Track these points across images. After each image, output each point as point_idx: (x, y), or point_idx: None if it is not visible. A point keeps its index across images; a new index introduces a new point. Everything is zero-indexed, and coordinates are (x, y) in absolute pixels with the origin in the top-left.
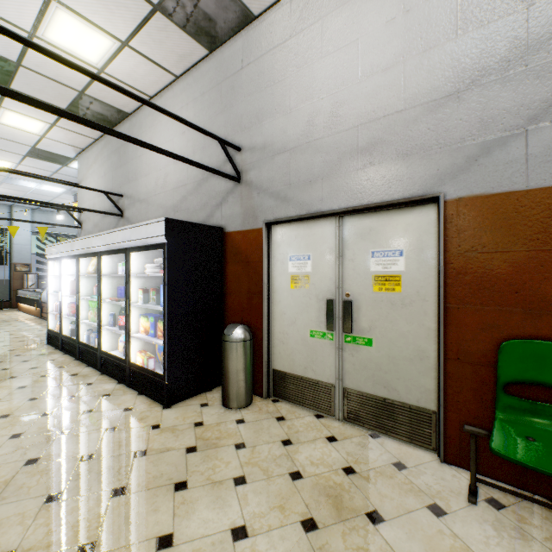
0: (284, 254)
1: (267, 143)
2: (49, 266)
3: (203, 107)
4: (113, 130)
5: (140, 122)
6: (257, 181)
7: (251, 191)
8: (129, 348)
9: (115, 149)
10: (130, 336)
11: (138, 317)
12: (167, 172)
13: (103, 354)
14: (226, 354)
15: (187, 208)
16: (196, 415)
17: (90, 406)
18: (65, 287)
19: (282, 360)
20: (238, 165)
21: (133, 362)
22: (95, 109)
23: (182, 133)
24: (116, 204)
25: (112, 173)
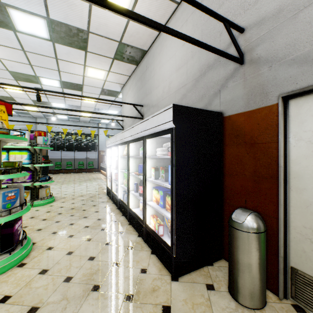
0: (312, 130)
1: (285, 4)
2: (107, 151)
3: (200, 14)
4: (127, 10)
5: (152, 53)
6: (267, 54)
7: (258, 68)
8: (145, 212)
9: (139, 78)
10: (146, 204)
11: (151, 189)
12: (171, 80)
13: (130, 210)
14: (235, 242)
15: (186, 103)
16: (204, 303)
17: (118, 258)
18: (113, 163)
19: (309, 261)
20: (240, 47)
21: (147, 224)
22: (127, 53)
23: (182, 45)
24: (139, 111)
25: (137, 93)
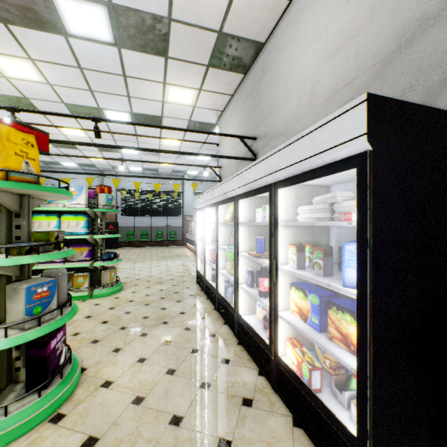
0: None
1: None
2: (198, 216)
3: None
4: None
5: (275, 44)
6: None
7: None
8: (276, 333)
9: (248, 94)
10: (277, 316)
11: (286, 287)
12: (316, 80)
13: (239, 319)
14: None
15: None
16: None
17: (227, 428)
18: (207, 234)
19: None
20: None
21: (282, 359)
22: (231, 52)
23: (344, 4)
24: (250, 148)
25: (245, 120)
